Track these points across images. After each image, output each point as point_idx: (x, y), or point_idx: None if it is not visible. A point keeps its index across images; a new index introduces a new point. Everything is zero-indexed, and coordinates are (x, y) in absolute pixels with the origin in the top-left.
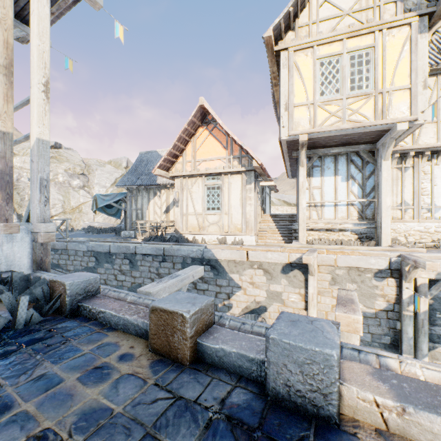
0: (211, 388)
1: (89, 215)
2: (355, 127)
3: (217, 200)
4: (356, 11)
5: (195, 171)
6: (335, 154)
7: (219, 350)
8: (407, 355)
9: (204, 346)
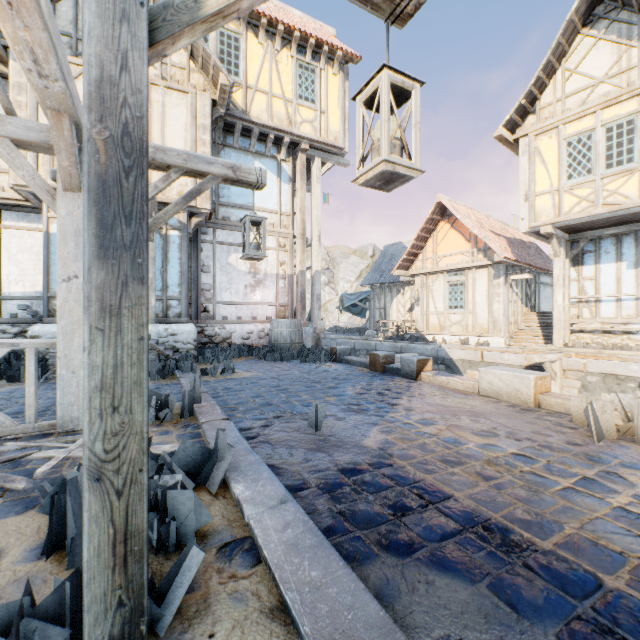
0: (385, 375)
1: (334, 314)
2: (612, 211)
3: (460, 298)
4: (613, 76)
5: (435, 268)
6: (613, 234)
7: (391, 368)
8: None
9: (387, 367)
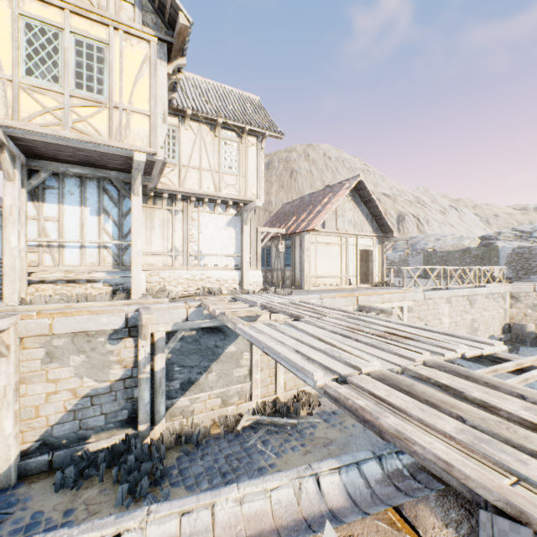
0: None
1: None
2: (84, 141)
3: None
4: None
5: None
6: (79, 175)
7: None
8: (144, 424)
9: None
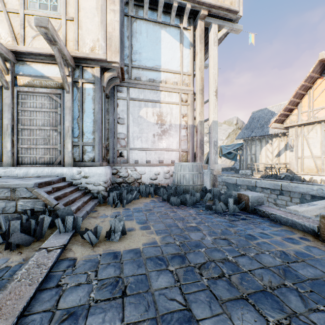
0: None
1: None
2: None
3: None
4: None
5: (312, 119)
6: None
7: None
8: None
9: None
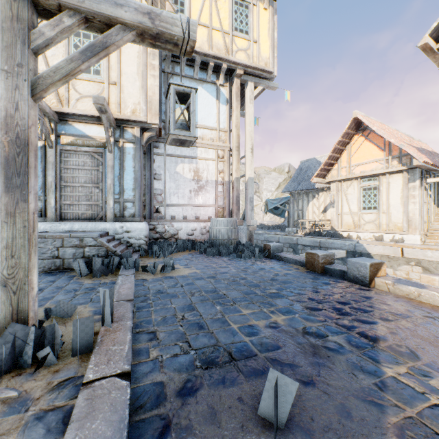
0: (327, 277)
1: (259, 215)
2: None
3: (373, 200)
4: None
5: (349, 175)
6: None
7: (332, 269)
8: None
9: (327, 268)
